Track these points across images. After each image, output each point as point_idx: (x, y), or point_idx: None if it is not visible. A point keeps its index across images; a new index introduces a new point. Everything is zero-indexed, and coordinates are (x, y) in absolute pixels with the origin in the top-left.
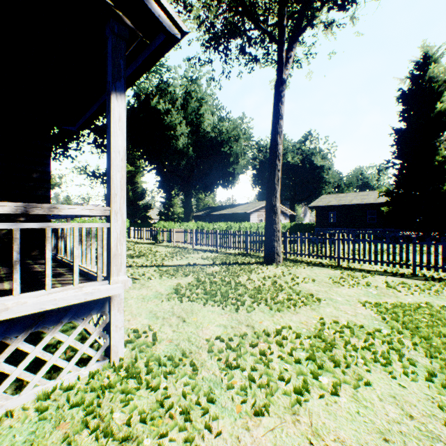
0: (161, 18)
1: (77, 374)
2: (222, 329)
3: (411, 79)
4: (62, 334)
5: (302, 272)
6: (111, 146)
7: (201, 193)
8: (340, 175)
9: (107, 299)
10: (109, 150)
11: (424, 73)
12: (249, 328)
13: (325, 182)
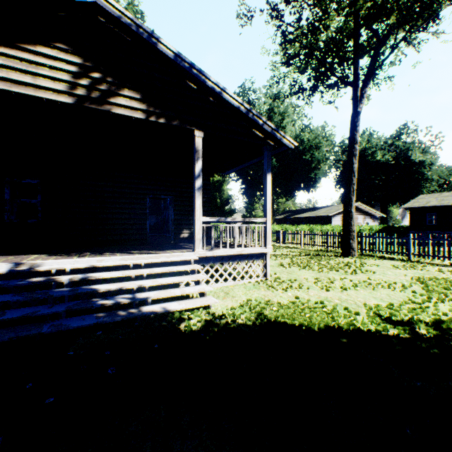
0: (287, 144)
1: (256, 279)
2: (311, 277)
3: None
4: (252, 264)
5: (372, 262)
6: (266, 195)
7: (282, 197)
8: (449, 169)
9: (264, 254)
10: (265, 196)
11: None
12: (325, 277)
13: (425, 179)
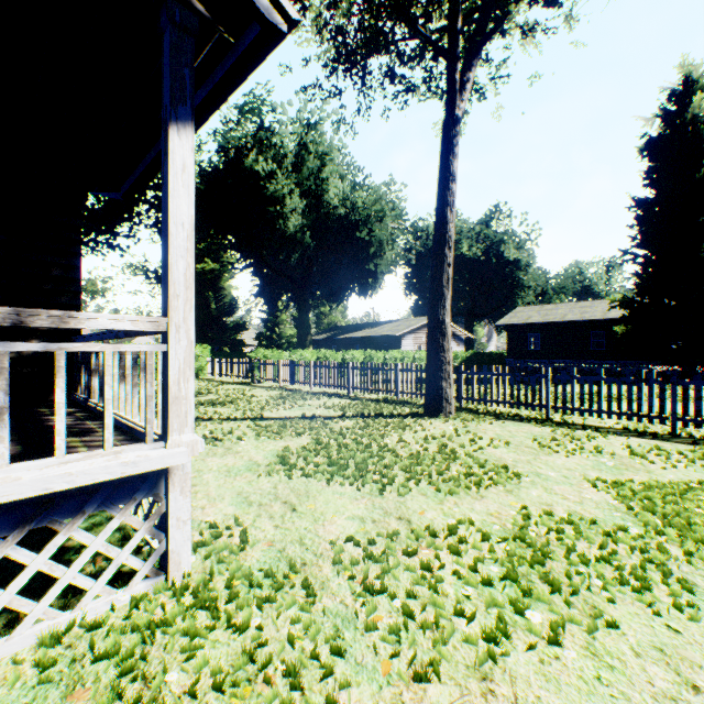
0: None
1: (109, 601)
2: (357, 525)
3: (663, 119)
4: (84, 533)
5: (488, 429)
6: (168, 214)
7: (324, 304)
8: (546, 275)
9: (163, 473)
10: (165, 221)
11: (684, 108)
12: (402, 523)
13: (521, 286)
